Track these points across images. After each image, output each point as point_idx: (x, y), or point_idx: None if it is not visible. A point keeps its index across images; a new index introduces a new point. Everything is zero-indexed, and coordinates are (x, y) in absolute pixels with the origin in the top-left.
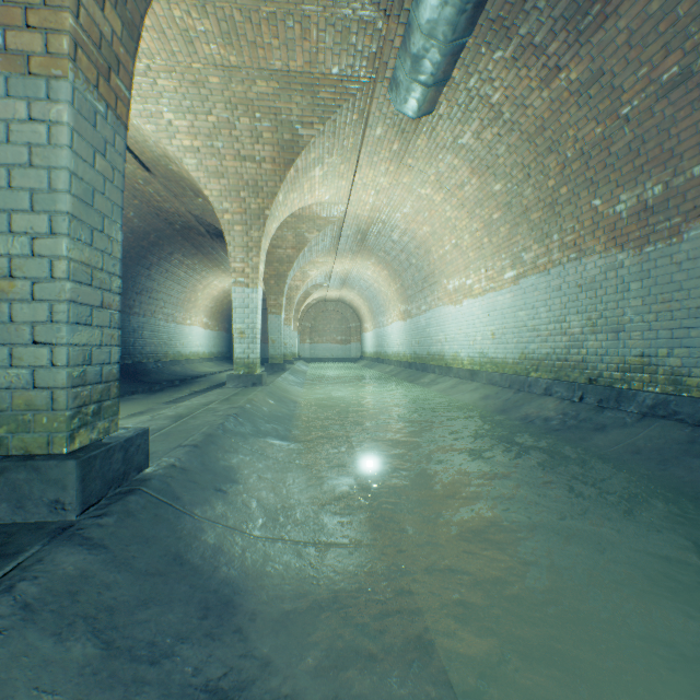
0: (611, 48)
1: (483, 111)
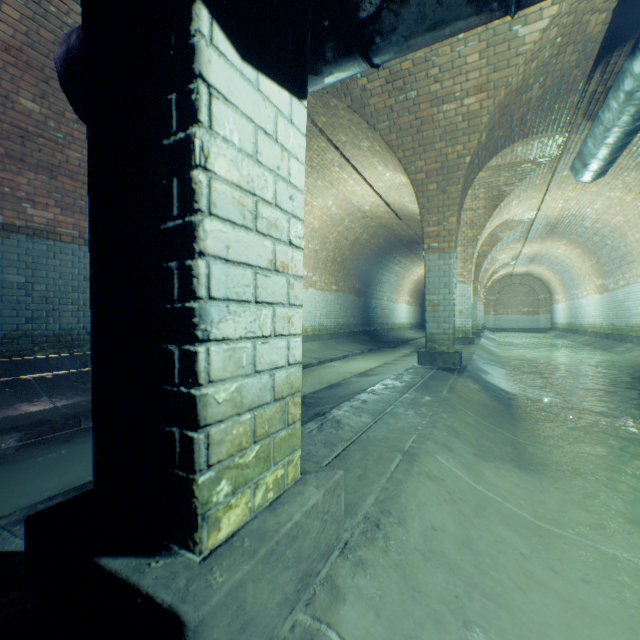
0: None
1: None
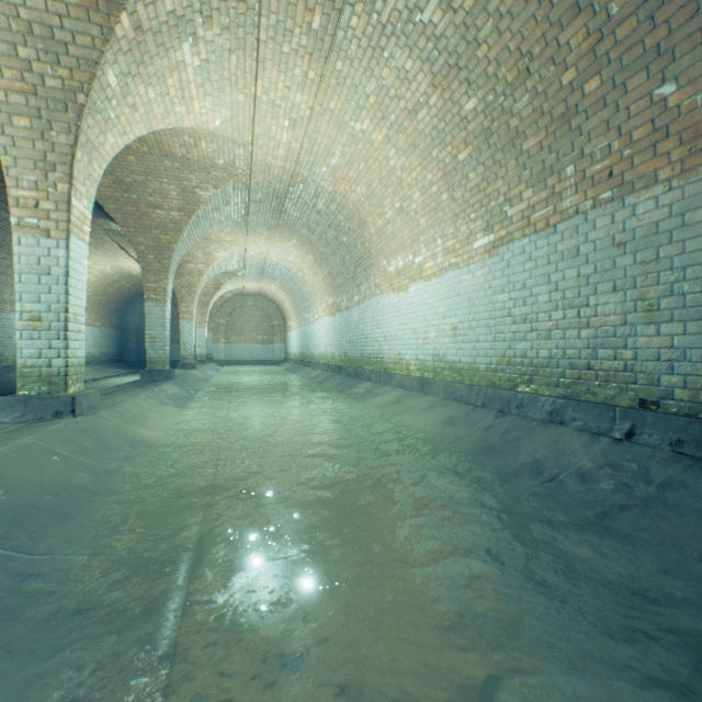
0: None
1: None
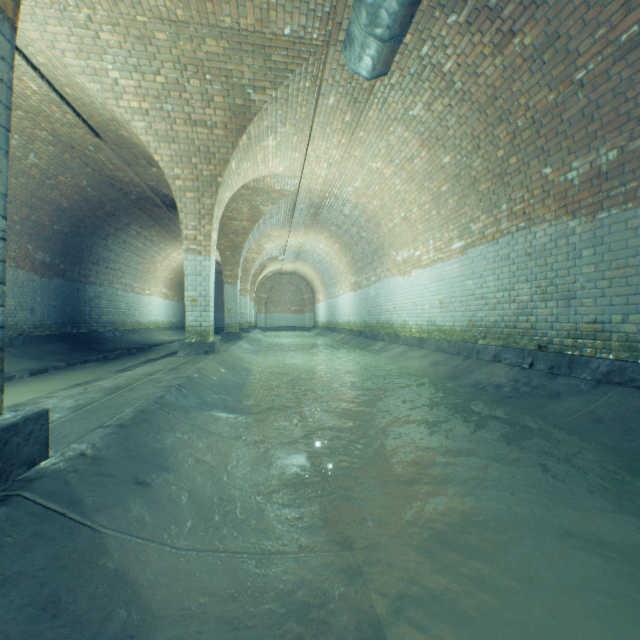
0: (569, 9)
1: (435, 80)
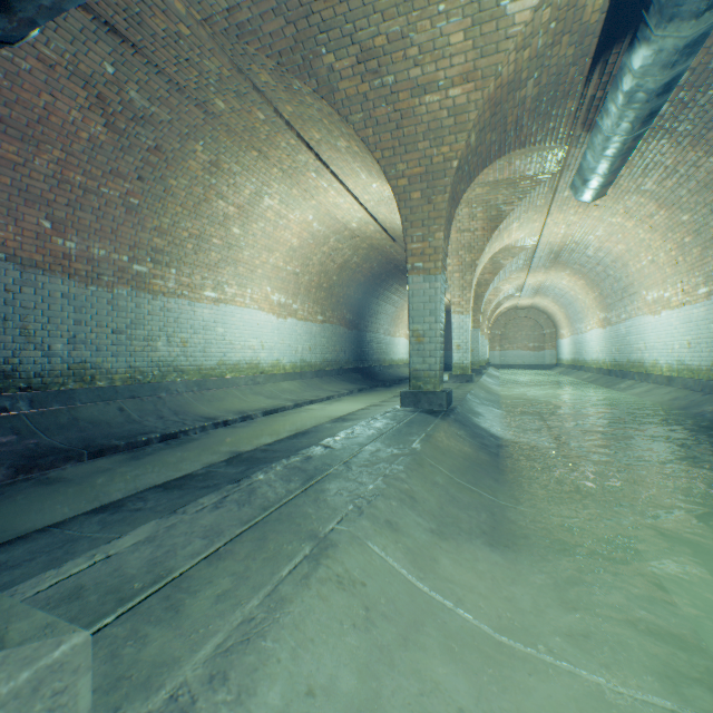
0: None
1: (659, 170)
